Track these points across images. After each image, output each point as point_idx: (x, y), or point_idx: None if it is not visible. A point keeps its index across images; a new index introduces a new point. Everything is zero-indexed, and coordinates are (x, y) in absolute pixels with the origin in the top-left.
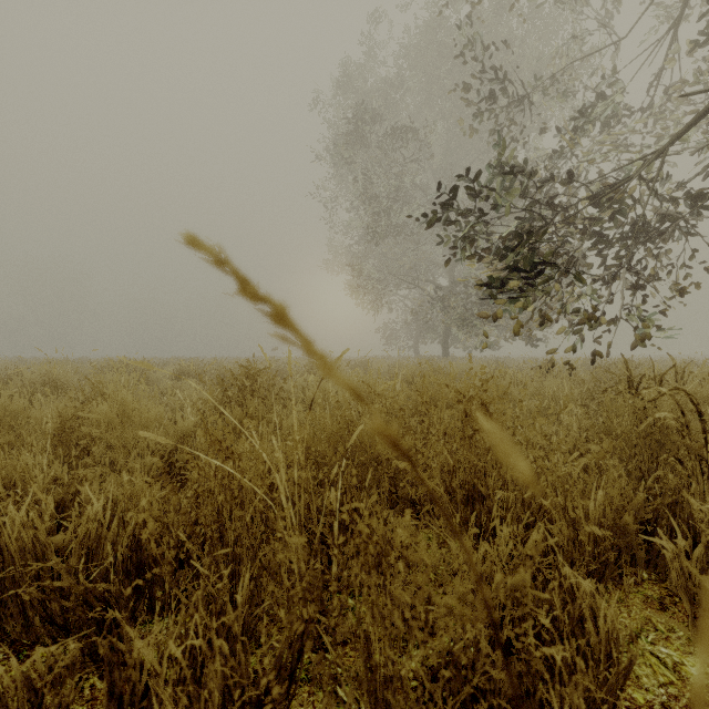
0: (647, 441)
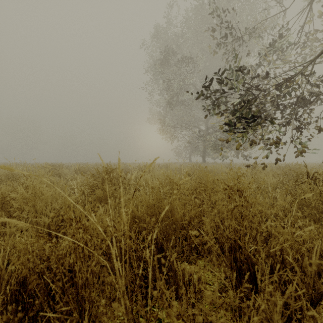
0: None
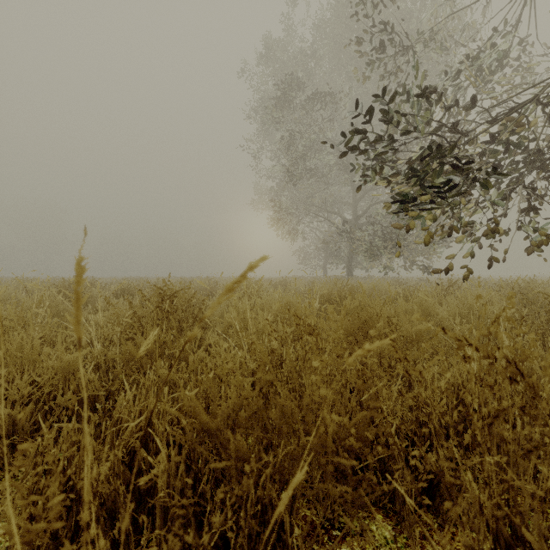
0: None
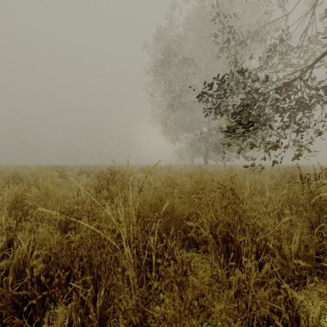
0: (314, 208)
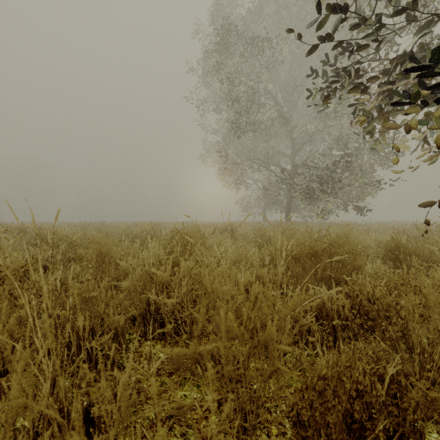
0: None
